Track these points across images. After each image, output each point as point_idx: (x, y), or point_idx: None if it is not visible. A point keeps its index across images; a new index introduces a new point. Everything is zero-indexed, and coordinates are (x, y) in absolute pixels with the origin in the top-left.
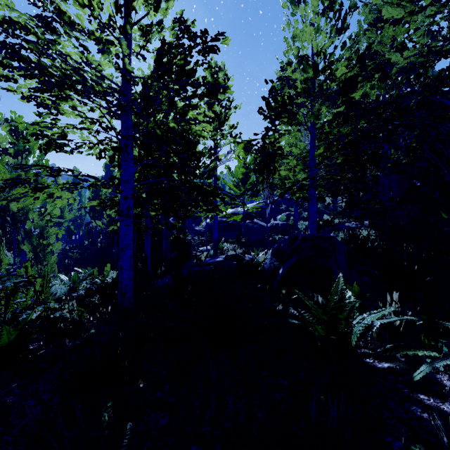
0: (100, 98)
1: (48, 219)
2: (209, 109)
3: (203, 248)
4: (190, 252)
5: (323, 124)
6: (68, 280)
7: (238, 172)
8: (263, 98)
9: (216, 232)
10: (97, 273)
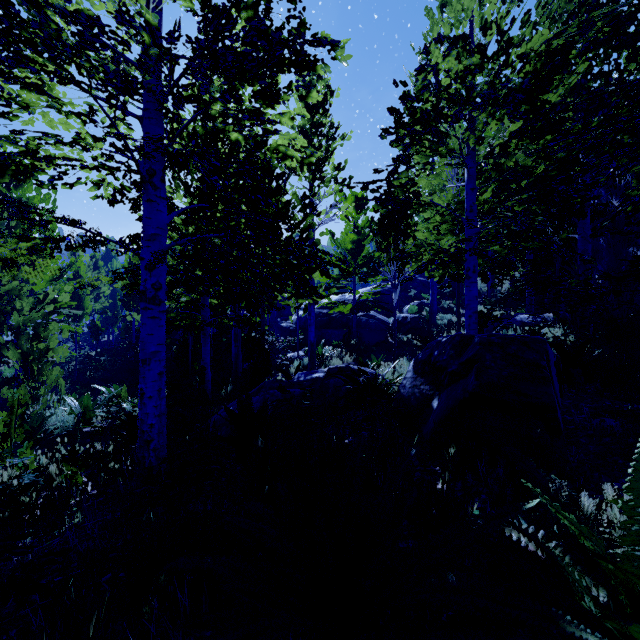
0: (79, 57)
1: (50, 309)
2: (302, 101)
3: (293, 354)
4: (274, 360)
5: (491, 152)
6: (79, 406)
7: (346, 240)
8: (390, 110)
9: (312, 330)
10: (126, 394)
